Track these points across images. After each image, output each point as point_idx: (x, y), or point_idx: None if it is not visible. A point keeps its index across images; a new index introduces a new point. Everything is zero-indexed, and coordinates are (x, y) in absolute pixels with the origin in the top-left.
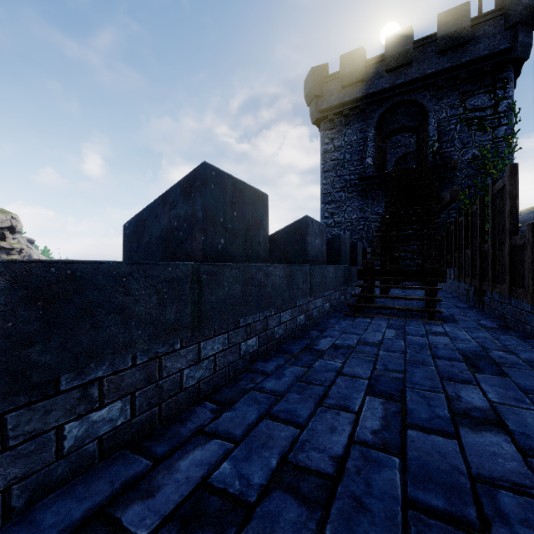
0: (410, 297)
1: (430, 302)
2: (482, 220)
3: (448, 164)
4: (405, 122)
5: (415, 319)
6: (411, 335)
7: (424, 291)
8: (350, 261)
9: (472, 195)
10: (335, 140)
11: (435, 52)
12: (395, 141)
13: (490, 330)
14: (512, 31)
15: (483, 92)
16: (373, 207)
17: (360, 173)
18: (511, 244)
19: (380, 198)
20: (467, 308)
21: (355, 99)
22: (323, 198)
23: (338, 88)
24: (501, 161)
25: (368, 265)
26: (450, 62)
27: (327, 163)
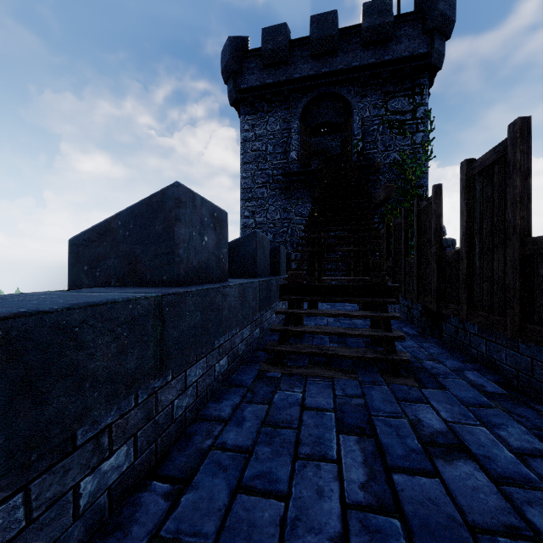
0: (358, 333)
1: (389, 340)
2: (438, 219)
3: (371, 167)
4: (330, 117)
5: (371, 375)
6: (397, 460)
7: (353, 304)
8: (272, 270)
9: (393, 201)
10: (256, 127)
11: (360, 44)
12: (319, 143)
13: (500, 403)
14: (429, 36)
15: (403, 95)
16: (297, 207)
17: (284, 168)
18: (521, 250)
19: (305, 198)
20: (417, 335)
21: (278, 83)
22: (243, 193)
23: (259, 66)
24: (419, 168)
25: (295, 279)
26: (374, 58)
27: (247, 153)
